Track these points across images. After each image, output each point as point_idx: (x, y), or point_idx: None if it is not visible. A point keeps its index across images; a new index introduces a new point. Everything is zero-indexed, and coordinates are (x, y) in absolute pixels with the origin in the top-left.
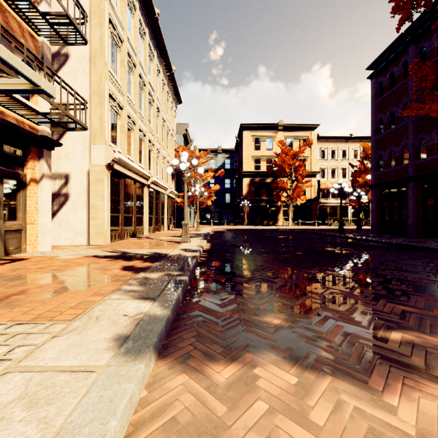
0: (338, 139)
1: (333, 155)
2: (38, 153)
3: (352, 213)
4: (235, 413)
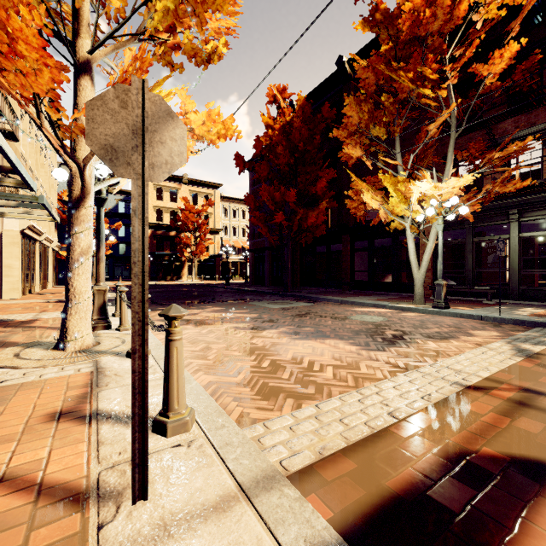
0: (239, 201)
1: (235, 215)
2: None
3: None
4: (152, 313)
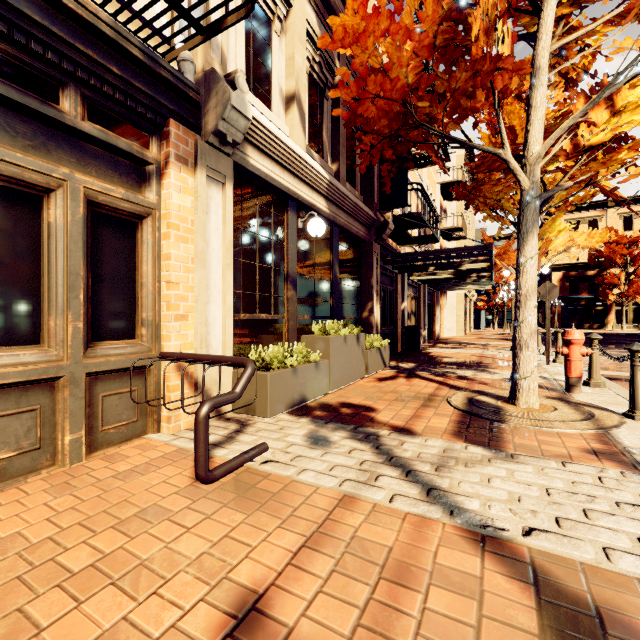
0: None
1: None
2: (443, 293)
3: None
4: None
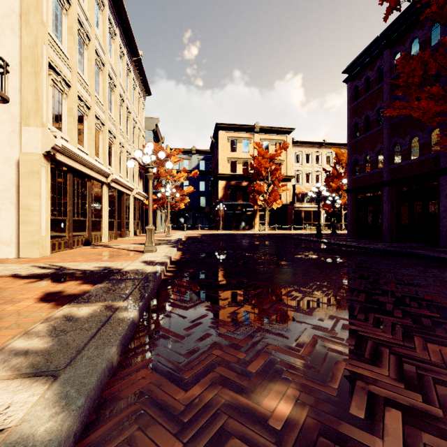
0: (312, 145)
1: (307, 160)
2: None
3: (325, 217)
4: None
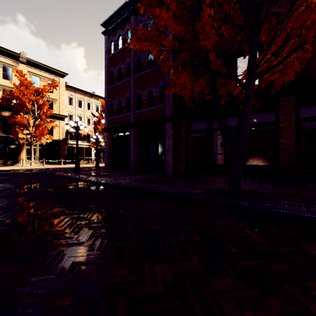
0: (84, 93)
1: (80, 105)
2: None
3: (95, 153)
4: None
